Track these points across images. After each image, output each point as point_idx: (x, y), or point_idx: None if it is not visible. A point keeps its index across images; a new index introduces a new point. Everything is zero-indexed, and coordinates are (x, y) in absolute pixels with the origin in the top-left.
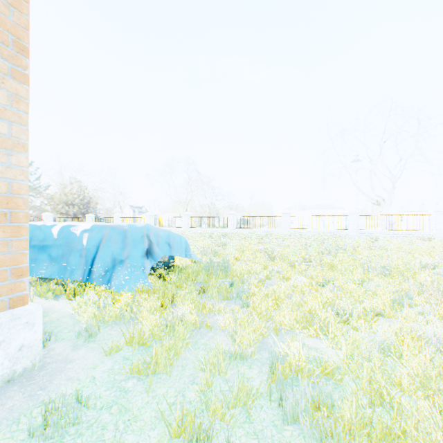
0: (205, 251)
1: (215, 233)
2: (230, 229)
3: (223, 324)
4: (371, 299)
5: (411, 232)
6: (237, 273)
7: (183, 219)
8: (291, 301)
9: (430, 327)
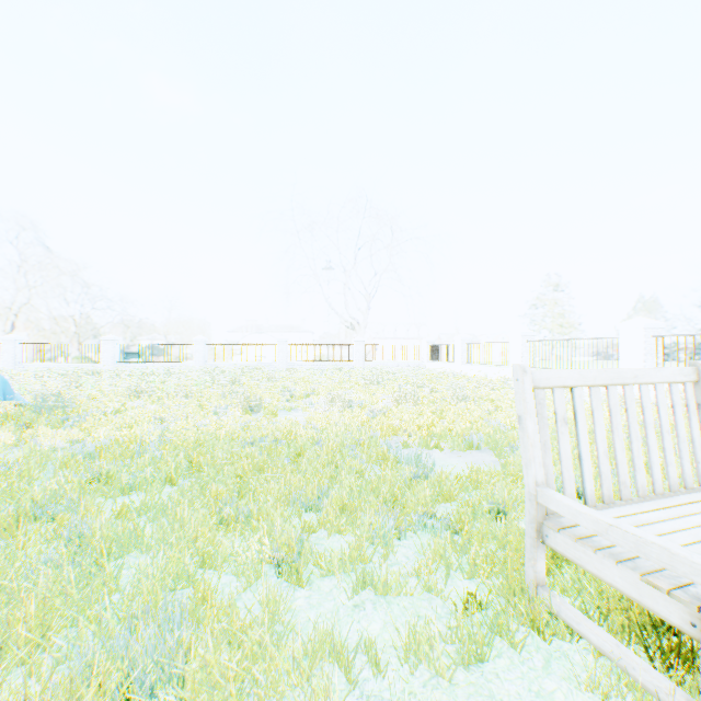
0: (43, 394)
1: (73, 371)
2: (109, 364)
3: (44, 439)
4: (195, 412)
5: (337, 363)
6: (80, 409)
7: (4, 348)
8: (121, 420)
9: (210, 420)
